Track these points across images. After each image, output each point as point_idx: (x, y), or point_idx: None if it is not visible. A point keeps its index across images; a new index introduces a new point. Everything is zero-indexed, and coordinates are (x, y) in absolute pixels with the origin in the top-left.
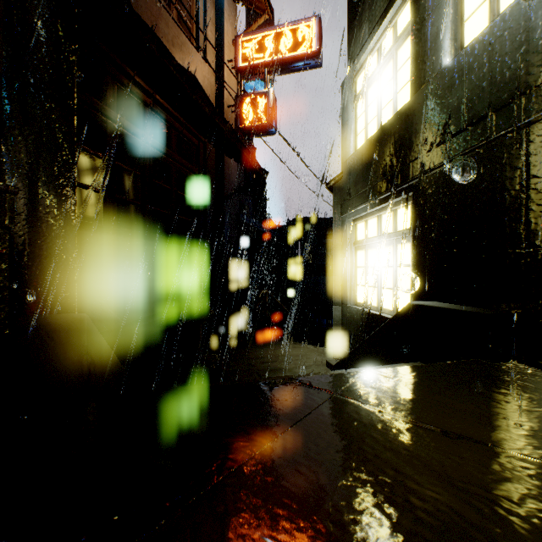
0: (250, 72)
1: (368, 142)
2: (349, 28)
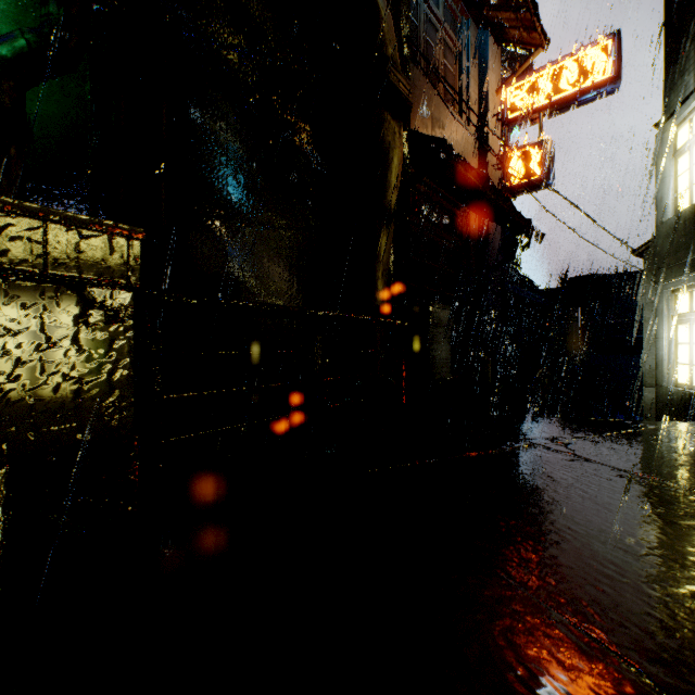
0: (519, 122)
1: (693, 207)
2: (665, 72)
